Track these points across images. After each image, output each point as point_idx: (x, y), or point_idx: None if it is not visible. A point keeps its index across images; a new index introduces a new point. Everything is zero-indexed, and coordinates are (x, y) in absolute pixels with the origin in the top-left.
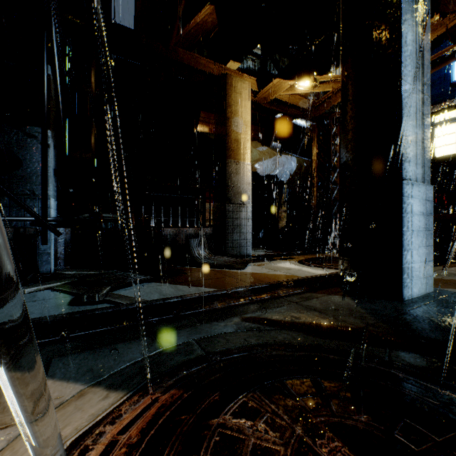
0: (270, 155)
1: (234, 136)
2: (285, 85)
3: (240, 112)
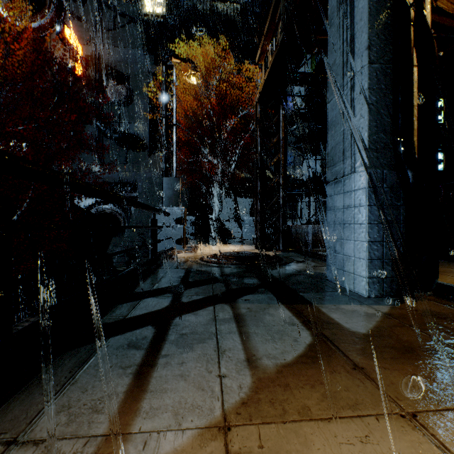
0: None
1: None
2: None
3: None
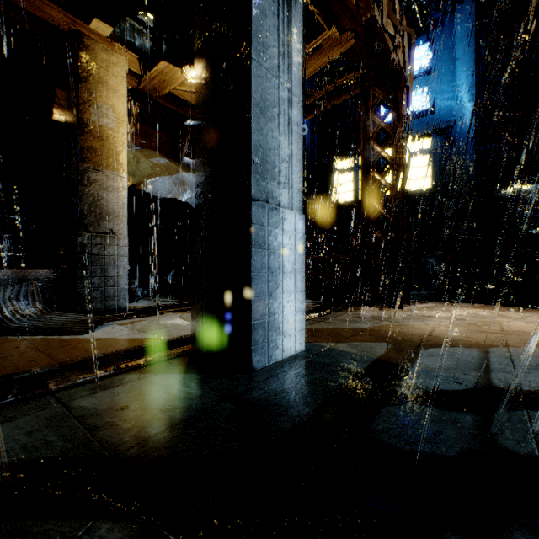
0: (171, 171)
1: (94, 130)
2: (179, 75)
3: (107, 97)
